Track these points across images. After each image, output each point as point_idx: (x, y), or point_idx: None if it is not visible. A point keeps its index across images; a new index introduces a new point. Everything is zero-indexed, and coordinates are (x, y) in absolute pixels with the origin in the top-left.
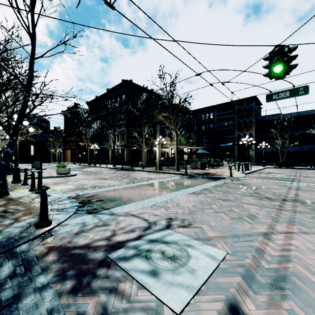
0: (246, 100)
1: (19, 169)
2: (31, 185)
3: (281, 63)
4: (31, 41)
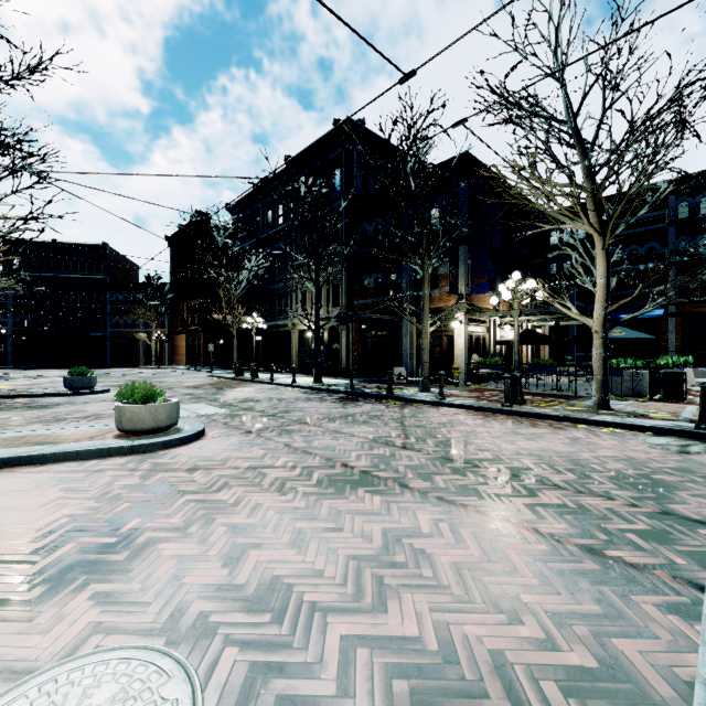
0: None
1: (18, 394)
2: None
3: None
4: None
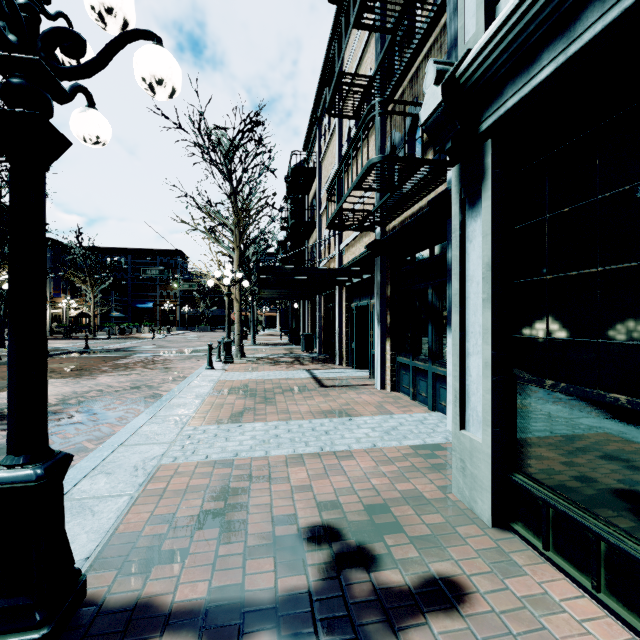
0: (171, 252)
1: None
2: None
3: (177, 283)
4: None
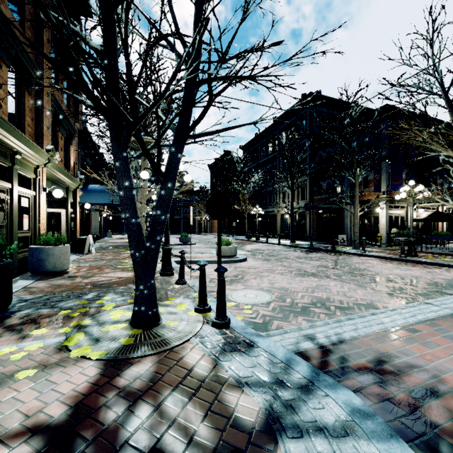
0: None
1: None
2: (199, 298)
3: None
4: None
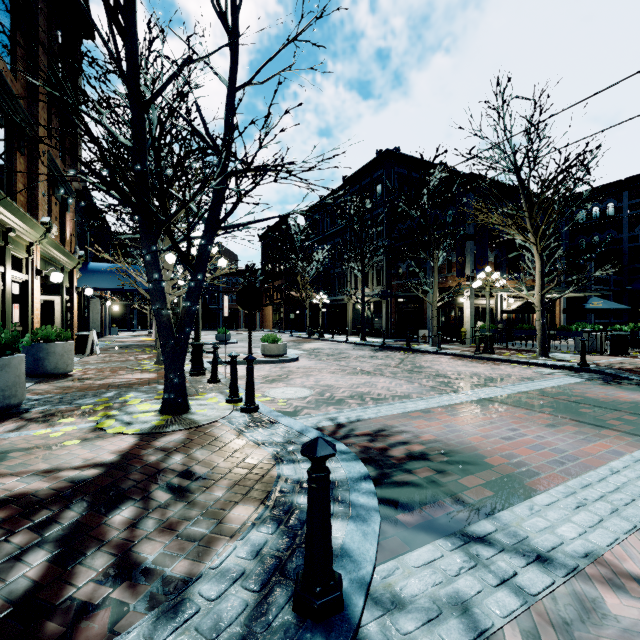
0: None
1: None
2: (230, 389)
3: None
4: (230, 47)
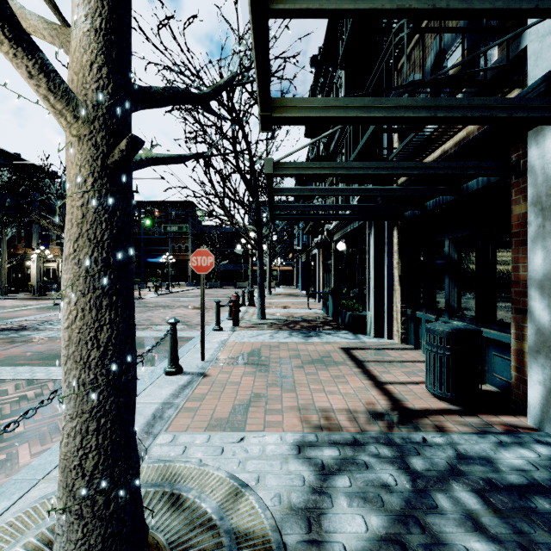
0: (182, 203)
1: None
2: None
3: (150, 219)
4: None
